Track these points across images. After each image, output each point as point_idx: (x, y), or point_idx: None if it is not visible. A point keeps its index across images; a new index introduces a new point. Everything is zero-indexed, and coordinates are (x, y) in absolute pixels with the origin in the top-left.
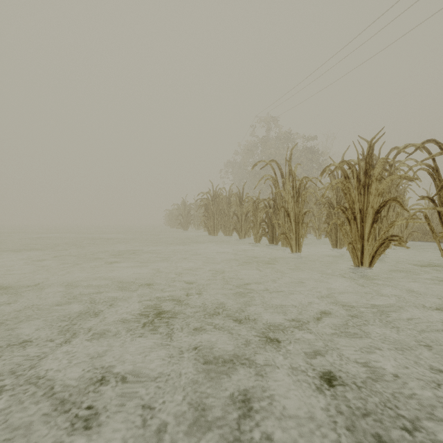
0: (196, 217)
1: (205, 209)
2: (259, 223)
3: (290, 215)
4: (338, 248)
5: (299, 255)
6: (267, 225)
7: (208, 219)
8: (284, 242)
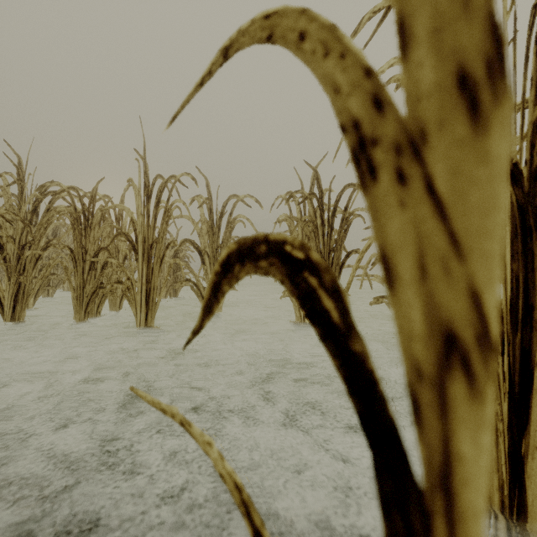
0: None
1: None
2: None
3: None
4: None
5: None
6: None
7: None
8: None
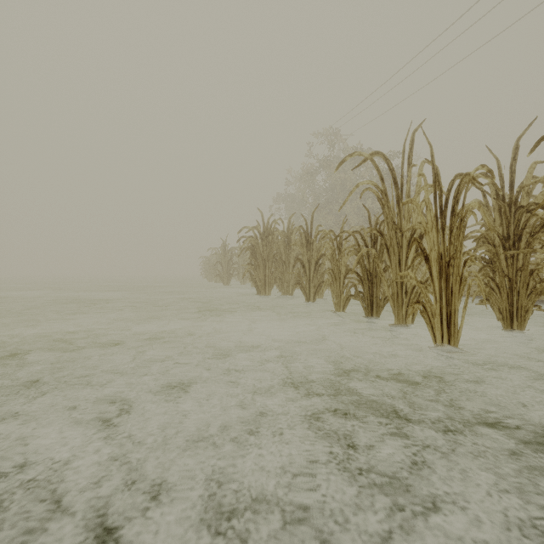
0: (241, 266)
1: (252, 253)
2: (344, 275)
3: (431, 259)
4: (515, 328)
5: (452, 349)
6: (361, 280)
7: (256, 268)
8: (398, 314)
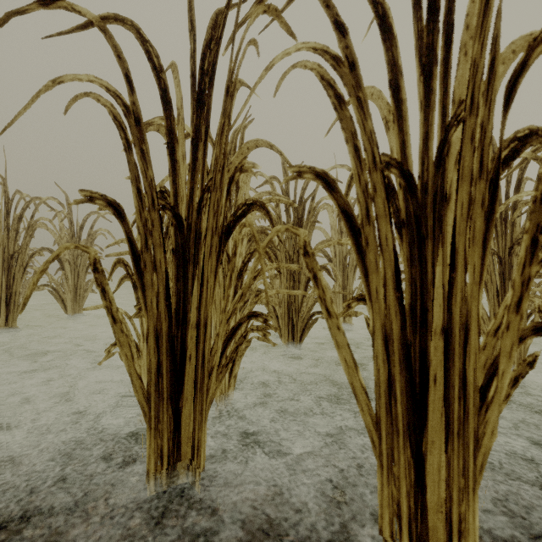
0: None
1: None
2: None
3: None
4: None
5: None
6: None
7: None
8: None
